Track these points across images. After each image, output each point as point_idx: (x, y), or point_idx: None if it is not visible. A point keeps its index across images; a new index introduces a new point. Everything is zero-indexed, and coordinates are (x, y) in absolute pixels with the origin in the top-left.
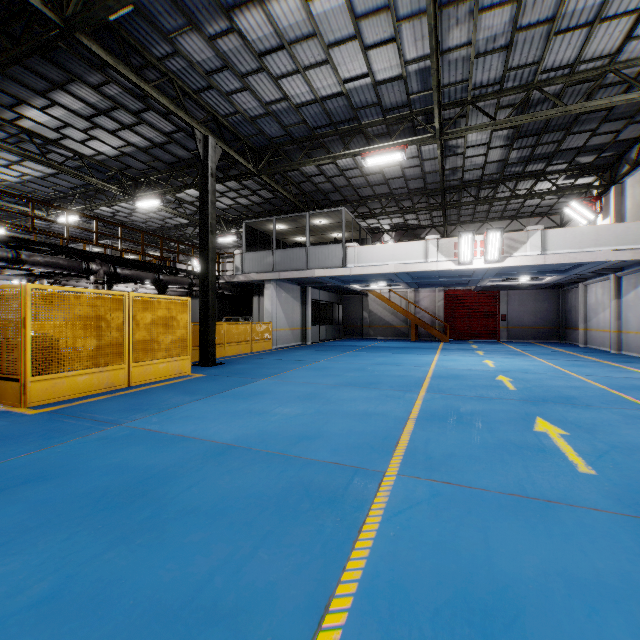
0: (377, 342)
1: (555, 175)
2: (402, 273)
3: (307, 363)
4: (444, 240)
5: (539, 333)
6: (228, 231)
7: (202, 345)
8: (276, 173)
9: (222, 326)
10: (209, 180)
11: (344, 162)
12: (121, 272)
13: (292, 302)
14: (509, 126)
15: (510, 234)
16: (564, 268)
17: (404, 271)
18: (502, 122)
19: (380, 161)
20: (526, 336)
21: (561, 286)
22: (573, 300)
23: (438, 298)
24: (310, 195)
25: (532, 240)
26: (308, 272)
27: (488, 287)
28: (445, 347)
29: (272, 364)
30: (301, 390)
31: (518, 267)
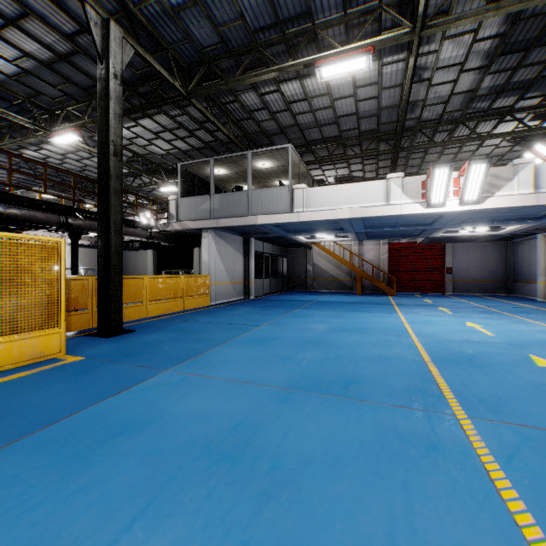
0: (323, 296)
1: (523, 113)
2: (358, 219)
3: (245, 329)
4: (409, 179)
5: (486, 286)
6: (168, 180)
7: (101, 307)
8: (213, 105)
9: (143, 280)
10: (110, 81)
11: (291, 90)
12: (5, 211)
13: (233, 254)
14: (495, 34)
15: (491, 169)
16: (541, 214)
17: (361, 216)
18: (508, 5)
19: (338, 72)
20: (472, 289)
21: (510, 238)
22: (525, 252)
23: (382, 251)
24: (253, 138)
25: (520, 176)
26: (250, 218)
27: (434, 239)
28: (398, 302)
29: (198, 332)
30: (221, 410)
31: (492, 212)
